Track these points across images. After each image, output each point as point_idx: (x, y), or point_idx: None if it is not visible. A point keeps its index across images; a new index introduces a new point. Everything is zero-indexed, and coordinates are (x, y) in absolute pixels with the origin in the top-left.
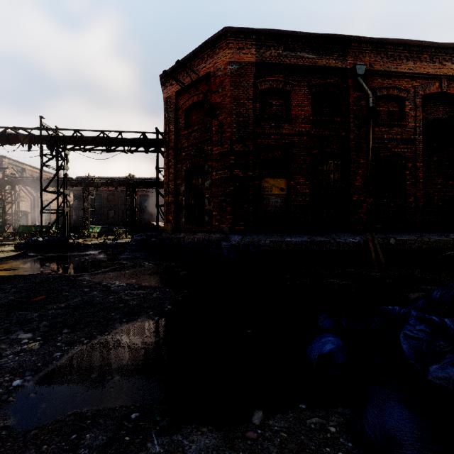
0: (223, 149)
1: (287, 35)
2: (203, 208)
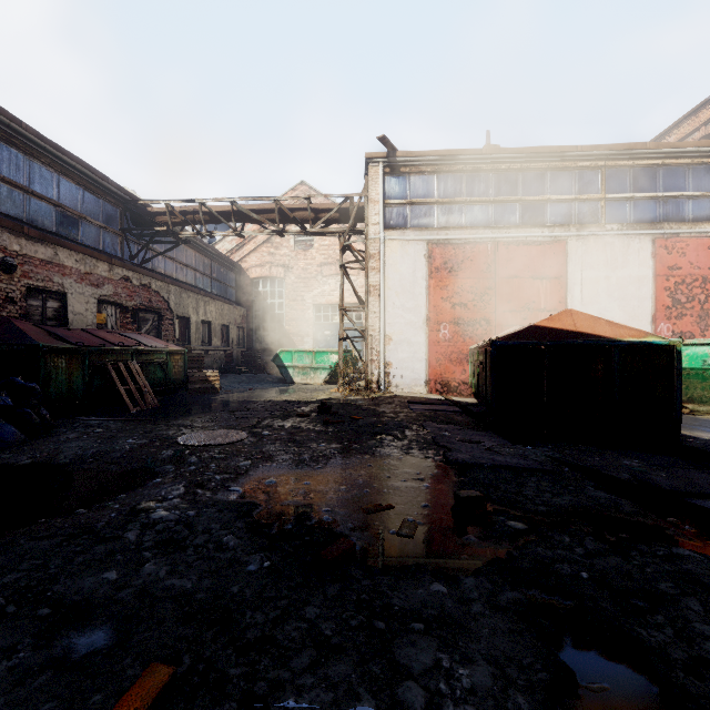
0: None
1: None
2: None
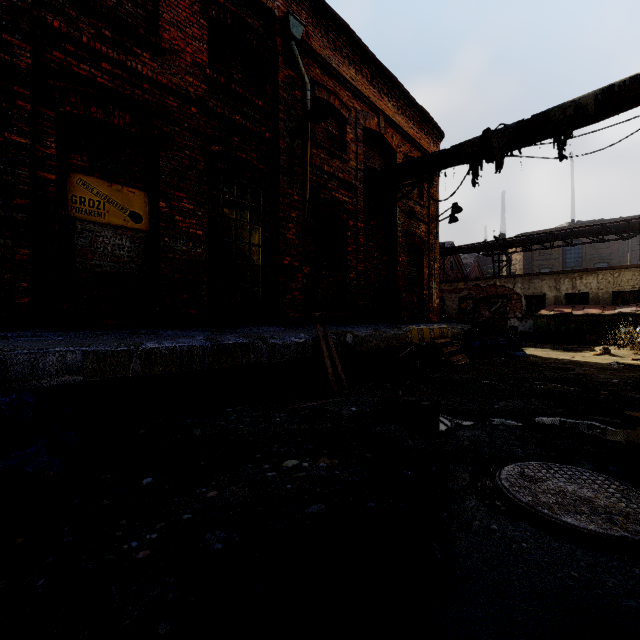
0: None
1: None
2: None
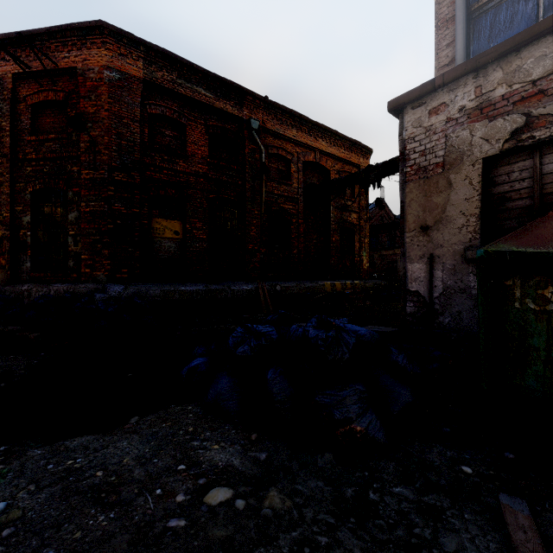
0: (98, 175)
1: (182, 63)
2: (66, 249)
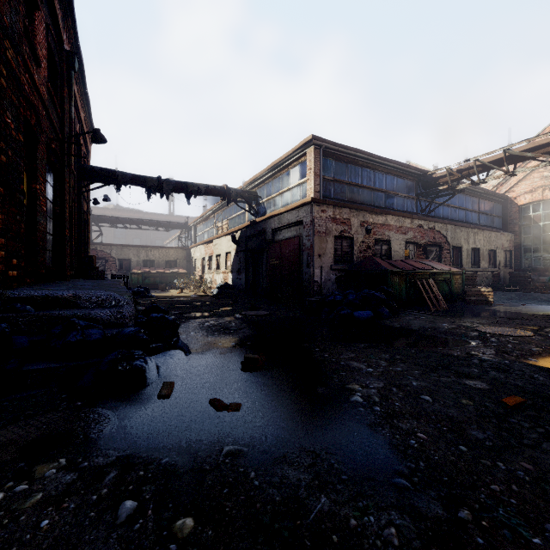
0: None
1: None
2: None
